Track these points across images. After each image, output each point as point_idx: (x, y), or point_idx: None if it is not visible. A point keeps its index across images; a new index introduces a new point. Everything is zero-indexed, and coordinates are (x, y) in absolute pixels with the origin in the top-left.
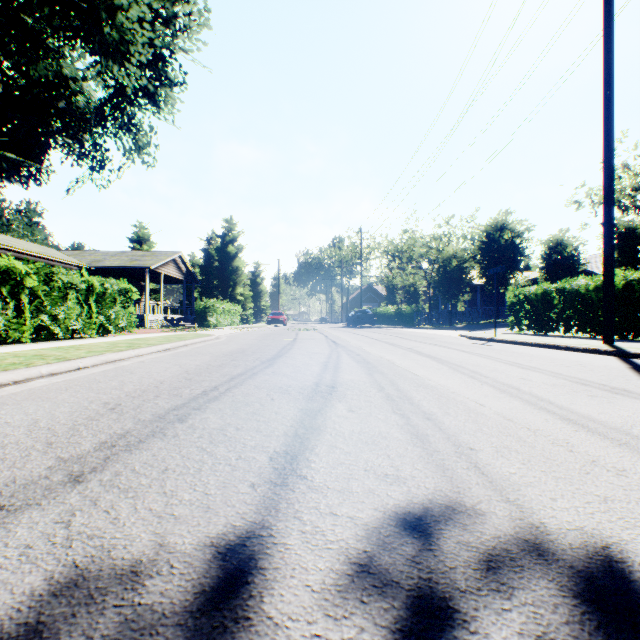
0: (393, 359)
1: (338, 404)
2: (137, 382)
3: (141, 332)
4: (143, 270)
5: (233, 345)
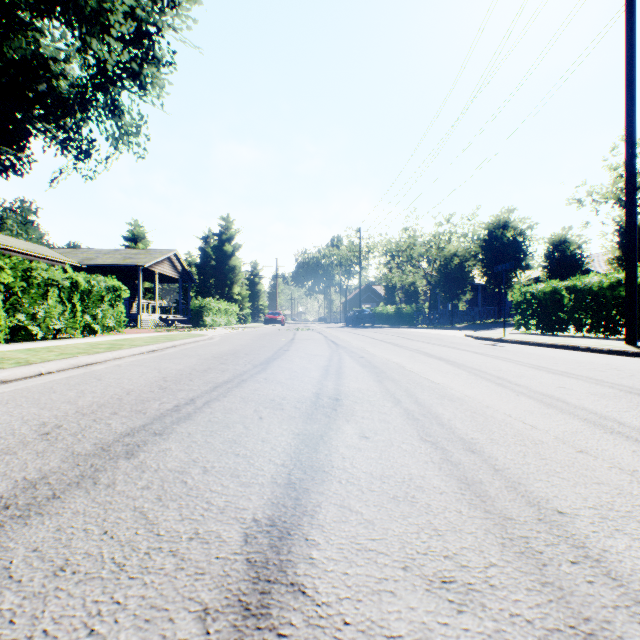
0: (402, 362)
1: (346, 426)
2: (99, 392)
3: (133, 332)
4: (137, 268)
5: (226, 346)
